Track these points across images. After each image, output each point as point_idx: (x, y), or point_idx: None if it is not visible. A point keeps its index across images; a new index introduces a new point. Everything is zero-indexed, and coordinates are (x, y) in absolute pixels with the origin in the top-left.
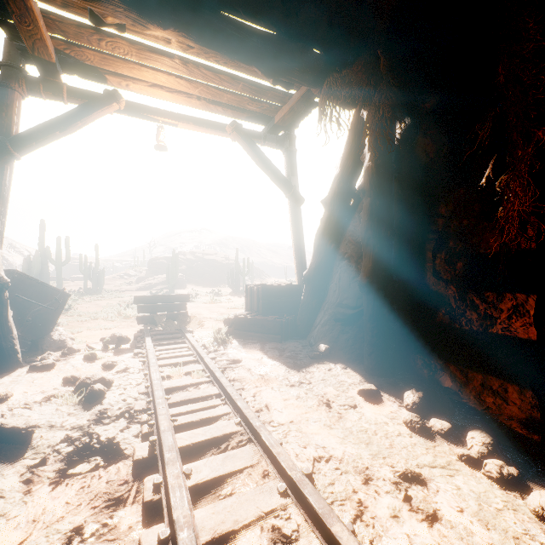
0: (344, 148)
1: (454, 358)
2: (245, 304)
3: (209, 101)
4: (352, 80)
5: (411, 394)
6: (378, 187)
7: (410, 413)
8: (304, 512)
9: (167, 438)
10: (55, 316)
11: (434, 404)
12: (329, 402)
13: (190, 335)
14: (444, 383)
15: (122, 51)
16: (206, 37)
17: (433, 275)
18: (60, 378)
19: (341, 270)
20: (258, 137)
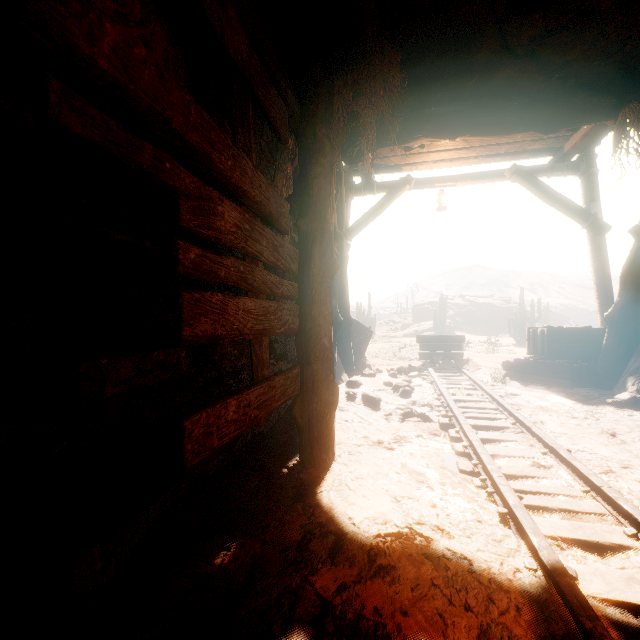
0: None
1: None
2: (527, 347)
3: (486, 156)
4: None
5: None
6: None
7: None
8: (559, 462)
9: (459, 415)
10: (365, 347)
11: None
12: (614, 433)
13: (467, 371)
14: None
15: (416, 150)
16: (485, 130)
17: None
18: (381, 382)
19: None
20: (542, 171)
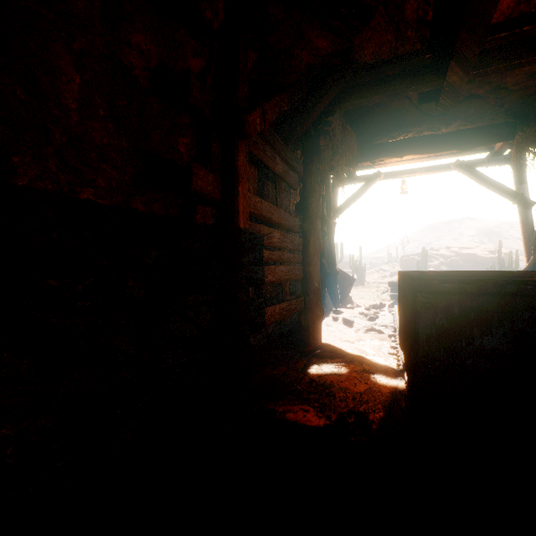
0: None
1: None
2: None
3: (435, 156)
4: (524, 144)
5: None
6: None
7: None
8: None
9: None
10: (349, 289)
11: None
12: None
13: None
14: None
15: None
16: (422, 151)
17: None
18: (357, 312)
19: None
20: (481, 163)
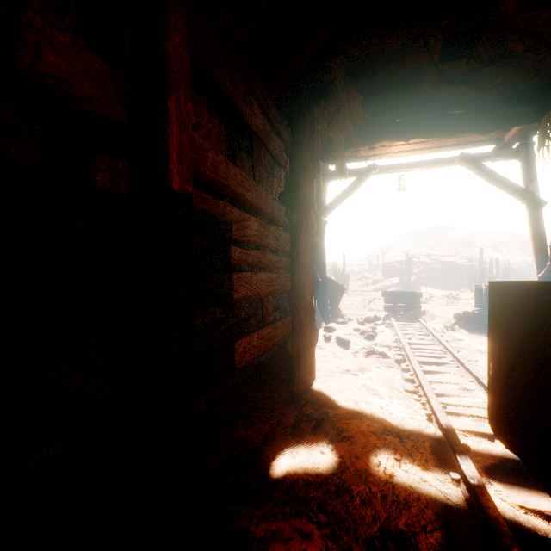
0: None
1: None
2: (474, 302)
3: (438, 147)
4: None
5: None
6: None
7: None
8: (480, 387)
9: (410, 354)
10: (339, 300)
11: None
12: None
13: (423, 321)
14: None
15: None
16: (432, 134)
17: None
18: (351, 328)
19: None
20: (487, 157)
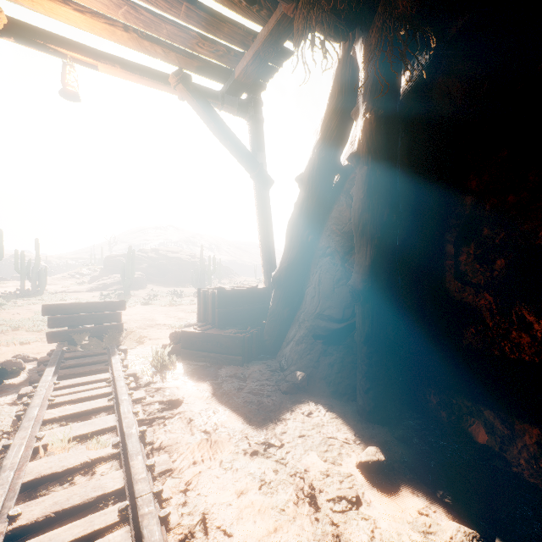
0: (327, 104)
1: (491, 400)
2: (198, 313)
3: (141, 35)
4: None
5: (446, 473)
6: (379, 151)
7: (460, 528)
8: None
9: None
10: None
11: (489, 496)
12: (313, 492)
13: (116, 360)
14: (478, 437)
15: None
16: None
17: (456, 277)
18: None
19: (321, 269)
20: (214, 97)
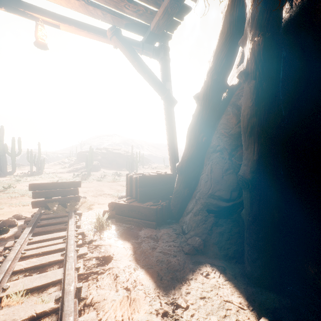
0: (218, 39)
1: None
2: (126, 190)
3: (87, 2)
4: None
5: None
6: (265, 66)
7: None
8: None
9: None
10: None
11: None
12: None
13: (72, 222)
14: None
15: None
16: None
17: None
18: None
19: (212, 162)
20: (137, 45)
